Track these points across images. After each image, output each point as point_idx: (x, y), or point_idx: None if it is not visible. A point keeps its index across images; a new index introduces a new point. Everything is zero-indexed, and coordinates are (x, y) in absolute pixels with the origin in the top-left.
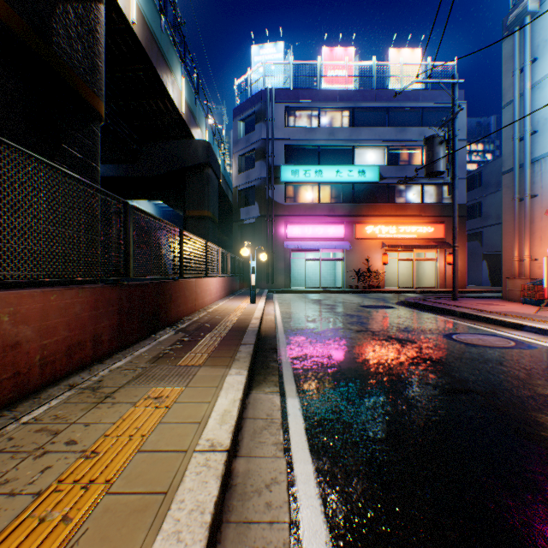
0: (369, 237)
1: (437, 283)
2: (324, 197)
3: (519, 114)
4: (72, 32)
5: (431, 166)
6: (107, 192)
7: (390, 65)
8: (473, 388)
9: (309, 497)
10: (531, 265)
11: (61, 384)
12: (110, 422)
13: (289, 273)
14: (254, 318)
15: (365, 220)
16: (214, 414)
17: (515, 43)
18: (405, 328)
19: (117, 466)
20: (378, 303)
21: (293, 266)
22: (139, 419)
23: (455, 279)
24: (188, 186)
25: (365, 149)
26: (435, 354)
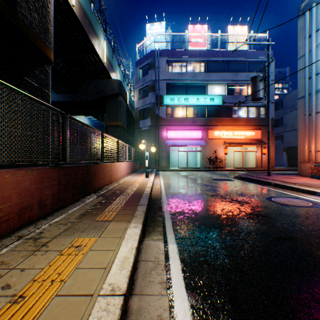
0: (216, 138)
1: (257, 165)
2: (189, 114)
3: (308, 63)
4: (31, 5)
5: (255, 94)
6: (49, 105)
7: (228, 35)
8: (293, 236)
9: None
10: (315, 154)
11: (12, 235)
12: (39, 268)
13: (169, 159)
14: (147, 187)
15: (214, 128)
16: (116, 261)
17: (305, 20)
18: (241, 193)
19: (36, 311)
20: (223, 177)
21: (171, 155)
22: (62, 265)
23: (269, 163)
24: (108, 107)
25: (214, 85)
26: (263, 211)
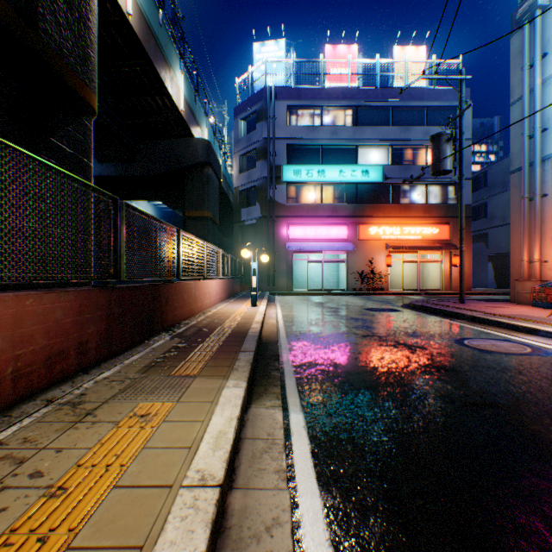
0: (373, 238)
1: (442, 286)
2: (326, 197)
3: (528, 111)
4: (61, 18)
5: (438, 165)
6: (93, 186)
7: (394, 63)
8: (494, 401)
9: (318, 545)
10: (541, 266)
11: (37, 398)
12: (85, 447)
13: (291, 275)
14: (255, 322)
15: (368, 221)
16: (207, 437)
17: (524, 37)
18: (413, 332)
19: (86, 508)
20: (383, 306)
21: (295, 268)
22: (121, 443)
23: (462, 281)
24: (188, 186)
25: (368, 148)
26: (448, 362)
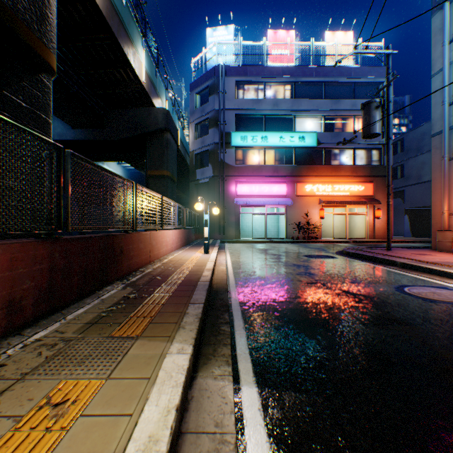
0: (308, 194)
1: (367, 235)
2: (269, 160)
3: (448, 81)
4: None
5: (368, 129)
6: (28, 130)
7: (326, 45)
8: None
9: None
10: None
11: None
12: None
13: (239, 226)
14: (206, 269)
15: (304, 180)
16: (130, 450)
17: (444, 16)
18: (353, 279)
19: None
20: (320, 253)
21: (242, 220)
22: None
23: (389, 231)
24: (150, 148)
25: (304, 118)
26: (398, 313)
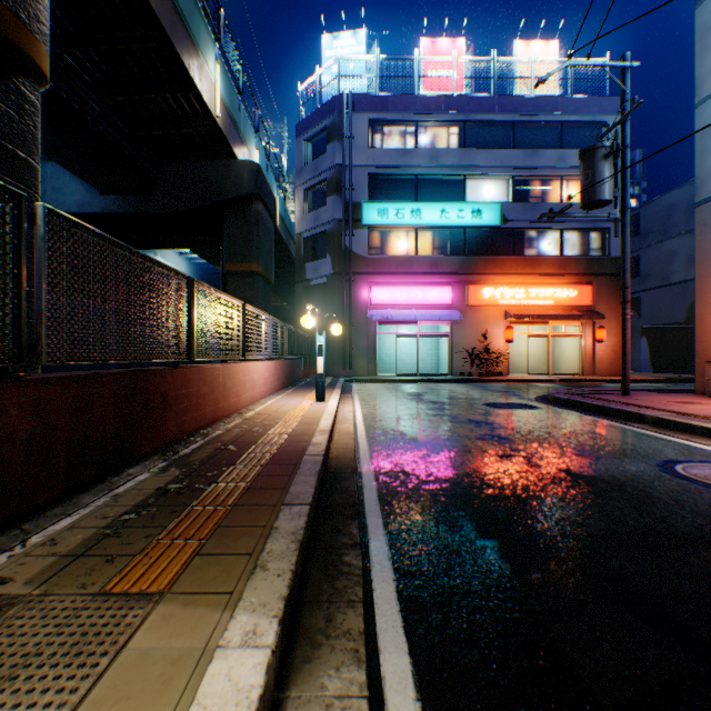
0: (487, 304)
1: (583, 369)
2: (423, 247)
3: None
4: None
5: (592, 192)
6: None
7: (516, 62)
8: None
9: None
10: None
11: None
12: None
13: (375, 354)
14: (319, 431)
15: (481, 280)
16: None
17: None
18: (579, 449)
19: None
20: (509, 399)
21: (379, 345)
22: None
23: (626, 363)
24: (229, 228)
25: (481, 180)
26: (684, 522)
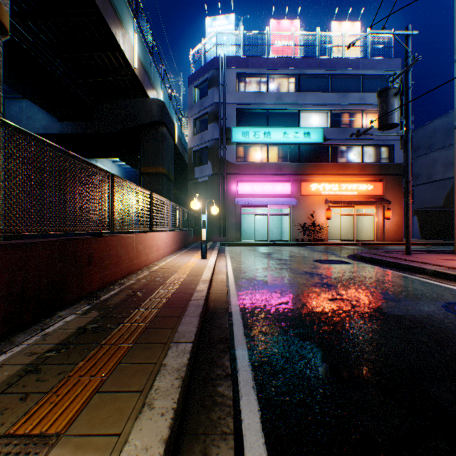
0: (313, 194)
1: (376, 237)
2: (272, 157)
3: None
4: None
5: (386, 118)
6: None
7: (332, 35)
8: None
9: None
10: None
11: None
12: None
13: (240, 227)
14: (202, 280)
15: (310, 178)
16: None
17: None
18: (384, 294)
19: None
20: (330, 257)
21: (243, 221)
22: None
23: (408, 233)
24: (143, 143)
25: (309, 113)
26: None
